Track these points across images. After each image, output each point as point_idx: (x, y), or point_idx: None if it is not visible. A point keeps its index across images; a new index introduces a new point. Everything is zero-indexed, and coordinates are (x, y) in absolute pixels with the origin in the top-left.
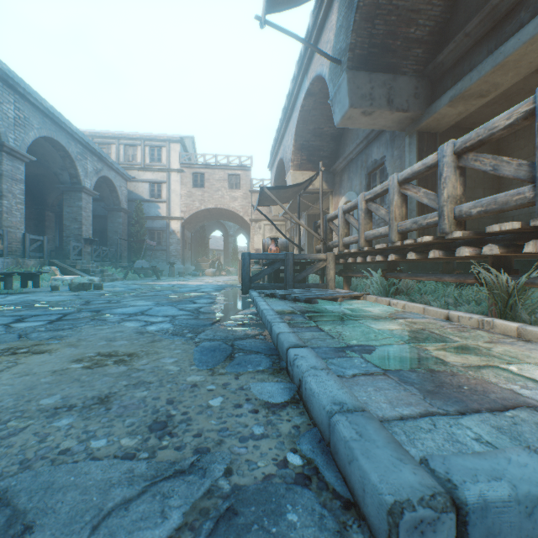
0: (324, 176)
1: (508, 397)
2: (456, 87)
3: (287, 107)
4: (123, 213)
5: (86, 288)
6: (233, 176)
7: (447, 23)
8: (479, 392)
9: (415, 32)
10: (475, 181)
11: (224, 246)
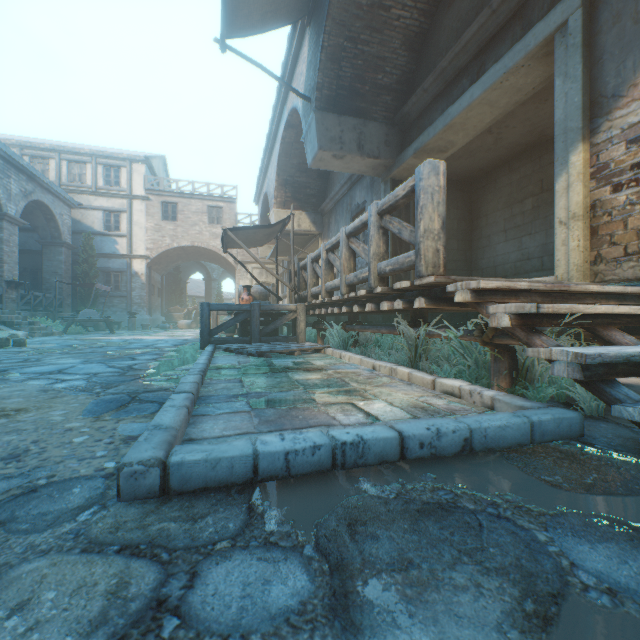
0: (311, 216)
1: (322, 421)
2: (419, 140)
3: (269, 135)
4: (66, 249)
5: (1, 345)
6: (214, 209)
7: (414, 74)
8: (305, 419)
9: (383, 79)
10: (450, 233)
11: (206, 293)
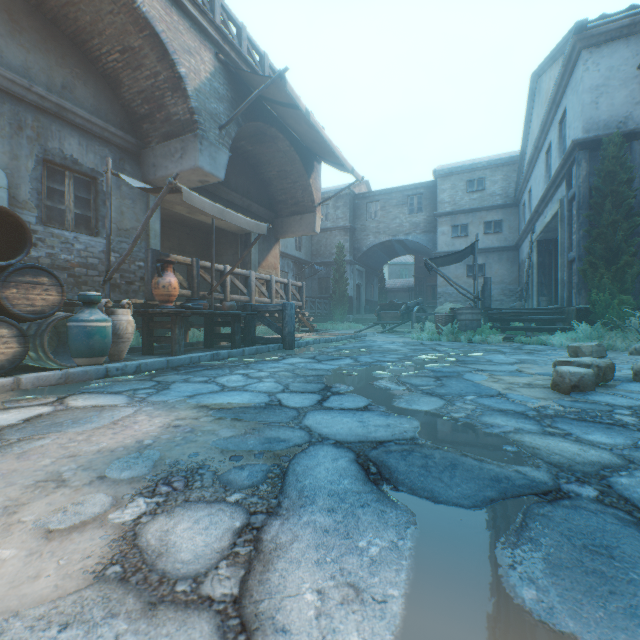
0: None
1: None
2: None
3: None
4: None
5: None
6: None
7: None
8: None
9: None
10: None
11: None
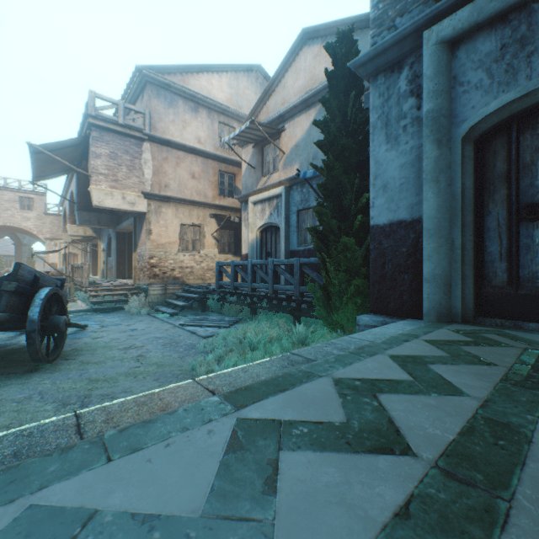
0: (94, 228)
1: None
2: (120, 226)
3: (65, 186)
4: None
5: None
6: (26, 199)
7: None
8: None
9: None
10: None
11: (17, 255)
